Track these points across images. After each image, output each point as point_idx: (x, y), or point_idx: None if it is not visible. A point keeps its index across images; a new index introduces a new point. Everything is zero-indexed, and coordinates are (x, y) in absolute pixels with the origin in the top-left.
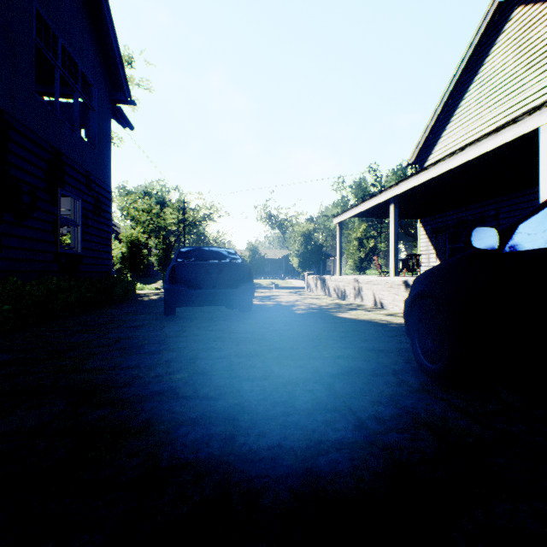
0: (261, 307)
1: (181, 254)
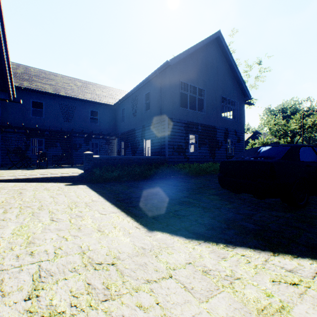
0: None
1: None
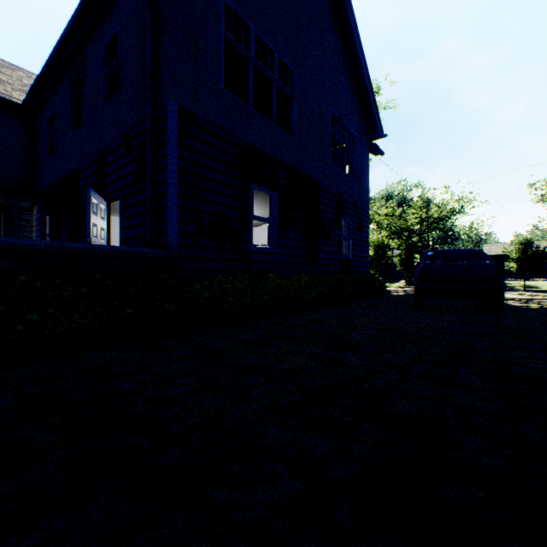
0: (518, 307)
1: (428, 257)
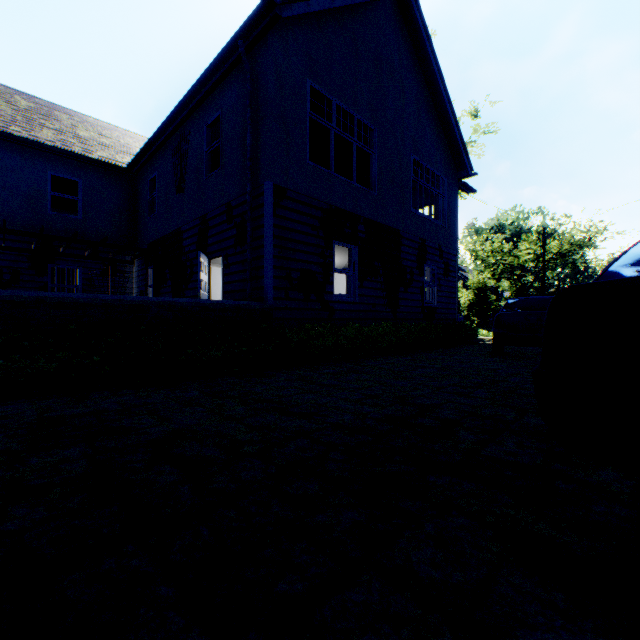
0: None
1: (507, 305)
